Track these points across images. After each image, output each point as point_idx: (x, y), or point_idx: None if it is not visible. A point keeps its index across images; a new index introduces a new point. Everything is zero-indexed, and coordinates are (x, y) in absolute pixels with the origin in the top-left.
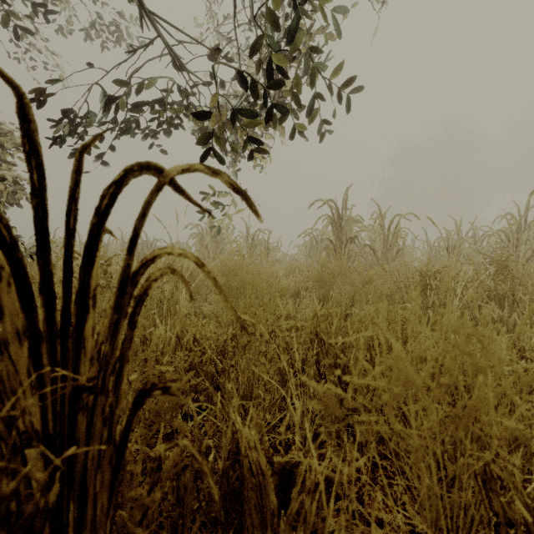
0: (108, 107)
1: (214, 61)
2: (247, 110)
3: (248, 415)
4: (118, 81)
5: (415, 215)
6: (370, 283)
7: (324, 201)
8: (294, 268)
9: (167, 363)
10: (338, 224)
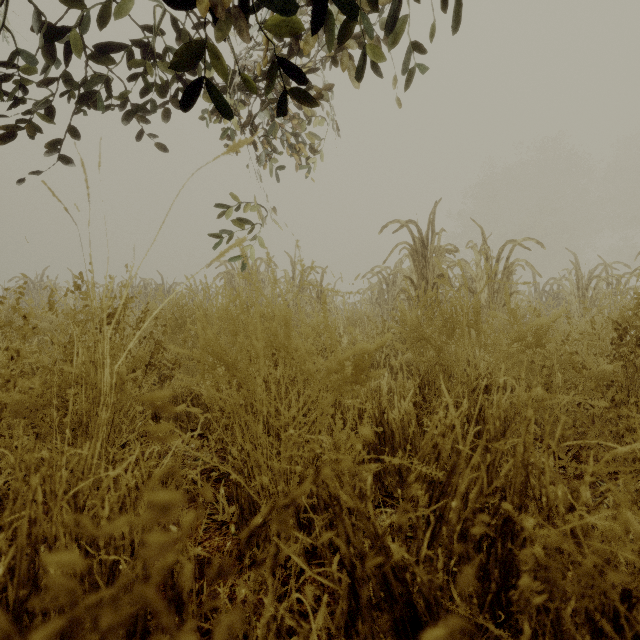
0: (54, 49)
1: None
2: None
3: None
4: None
5: (536, 241)
6: (538, 344)
7: (401, 223)
8: (360, 318)
9: None
10: (420, 258)
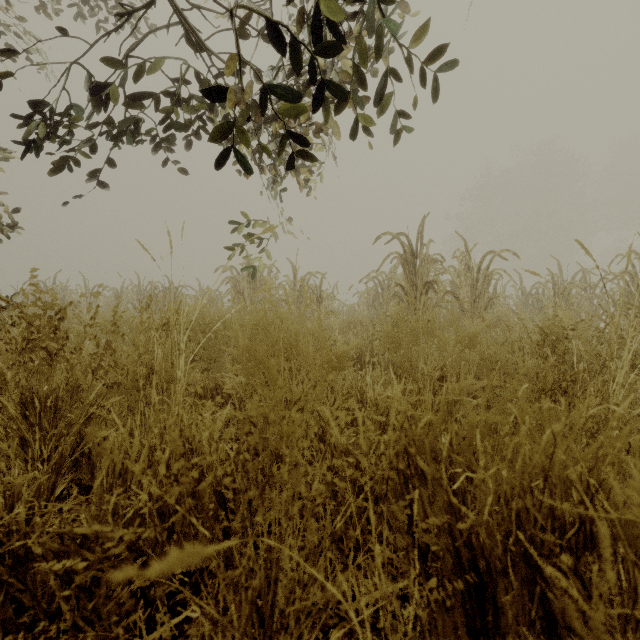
0: (98, 100)
1: (246, 38)
2: (286, 88)
3: (268, 630)
4: (110, 61)
5: (513, 253)
6: (472, 345)
7: (393, 235)
8: (355, 322)
9: (132, 495)
10: (411, 265)
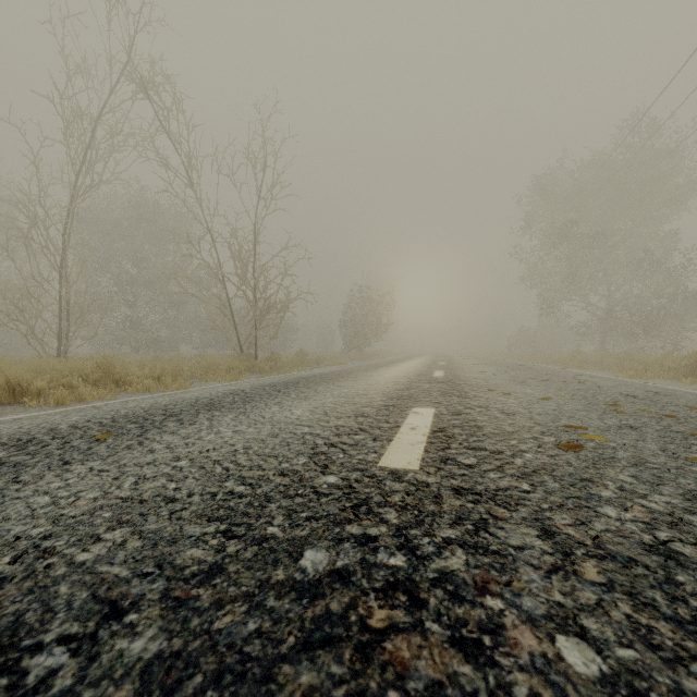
0: None
1: None
2: None
3: None
4: None
5: None
6: None
7: None
8: None
9: None
10: None
